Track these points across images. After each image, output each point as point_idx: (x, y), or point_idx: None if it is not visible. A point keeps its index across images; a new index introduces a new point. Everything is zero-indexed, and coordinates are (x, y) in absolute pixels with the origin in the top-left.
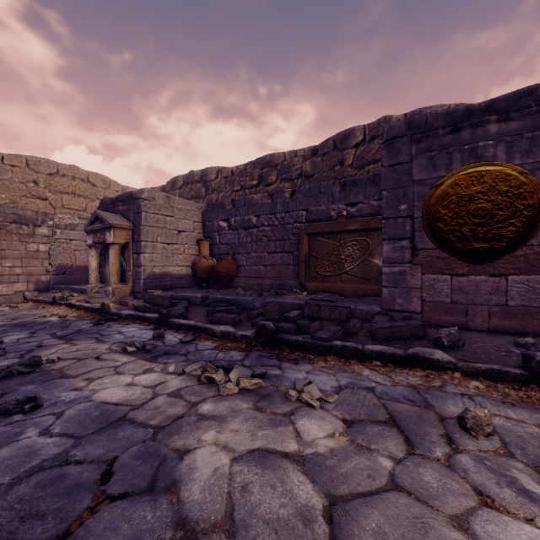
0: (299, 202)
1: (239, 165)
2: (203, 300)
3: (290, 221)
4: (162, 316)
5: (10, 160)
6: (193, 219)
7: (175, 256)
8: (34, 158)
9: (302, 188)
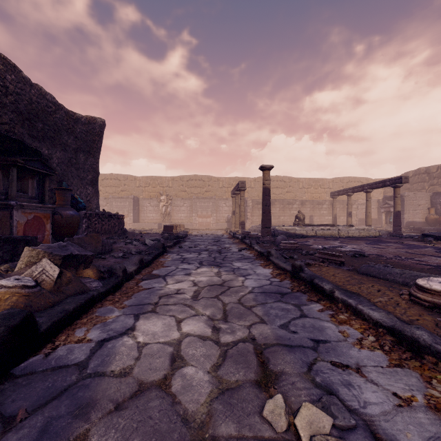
0: None
1: None
2: (433, 229)
3: None
4: (421, 231)
5: (335, 181)
6: (425, 200)
7: (417, 215)
8: (342, 178)
9: None
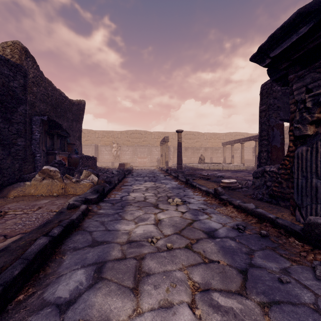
0: None
1: None
2: None
3: None
4: None
5: (227, 134)
6: None
7: None
8: (231, 133)
9: None
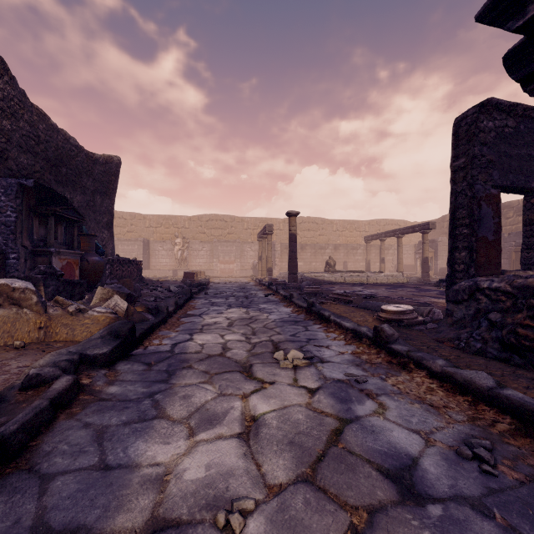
0: (511, 238)
1: None
2: None
3: (507, 246)
4: None
5: (371, 223)
6: None
7: None
8: (378, 220)
9: (513, 232)
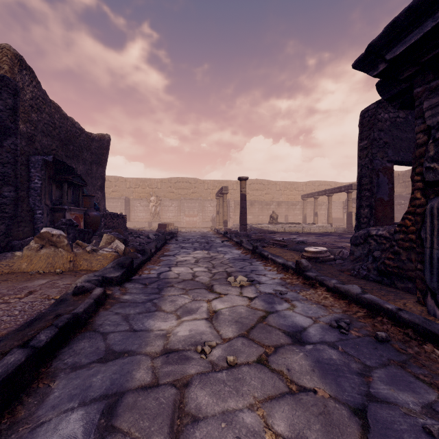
0: None
1: (402, 171)
2: None
3: None
4: None
5: (308, 184)
6: None
7: None
8: (314, 181)
9: None
